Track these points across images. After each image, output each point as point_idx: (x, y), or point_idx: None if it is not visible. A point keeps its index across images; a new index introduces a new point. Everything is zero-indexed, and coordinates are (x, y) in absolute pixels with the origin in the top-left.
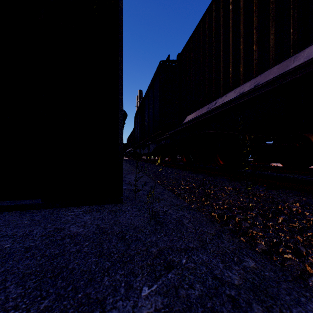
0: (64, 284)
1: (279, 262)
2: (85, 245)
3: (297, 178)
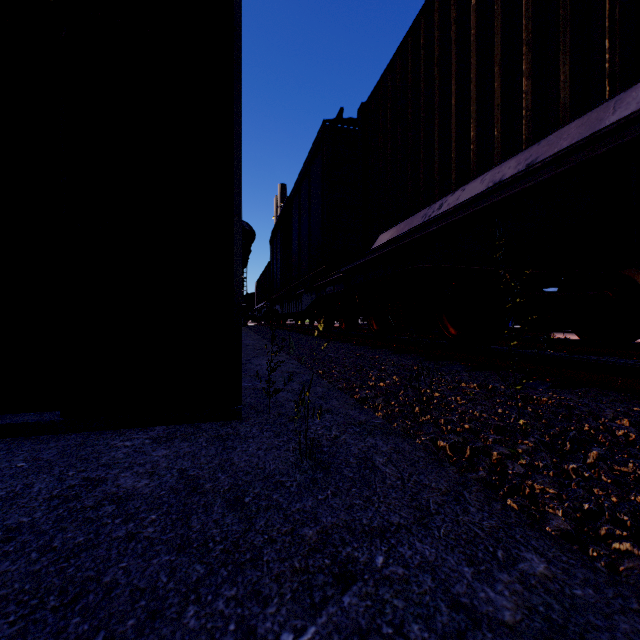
0: (85, 629)
1: (606, 562)
2: (148, 522)
3: (619, 363)
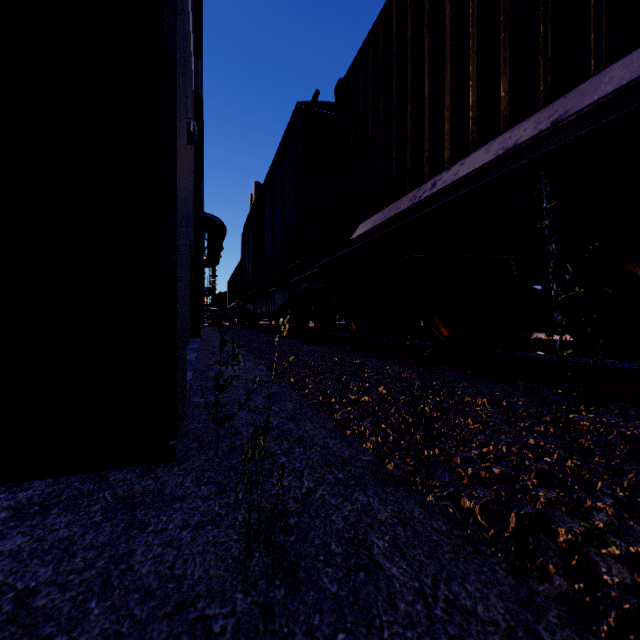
0: None
1: None
2: None
3: None
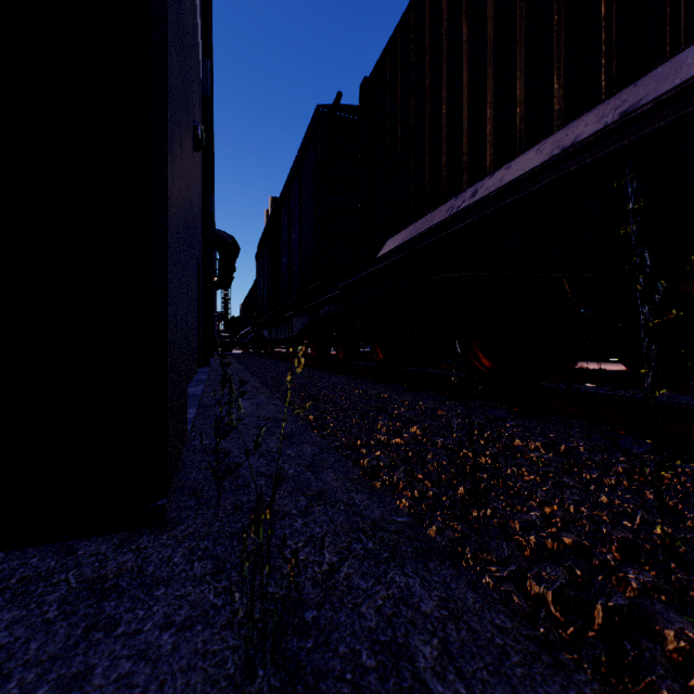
0: None
1: None
2: None
3: None
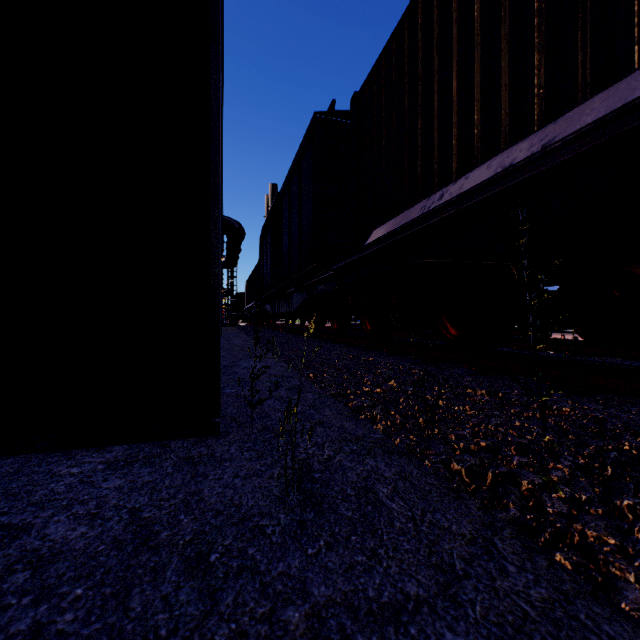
0: None
1: None
2: (69, 601)
3: None
